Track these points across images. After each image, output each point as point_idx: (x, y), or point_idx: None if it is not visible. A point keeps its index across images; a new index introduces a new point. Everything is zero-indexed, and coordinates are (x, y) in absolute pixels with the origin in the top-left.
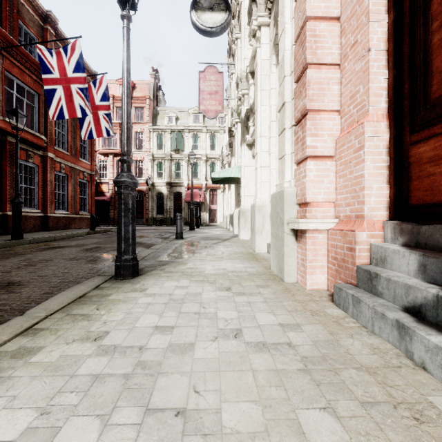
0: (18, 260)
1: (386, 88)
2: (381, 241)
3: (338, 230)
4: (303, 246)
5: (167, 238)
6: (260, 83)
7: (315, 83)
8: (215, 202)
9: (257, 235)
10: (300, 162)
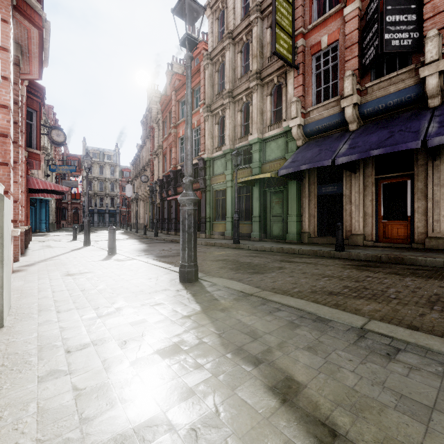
0: (374, 275)
1: None
2: None
3: None
4: None
5: None
6: None
7: None
8: None
9: None
10: None
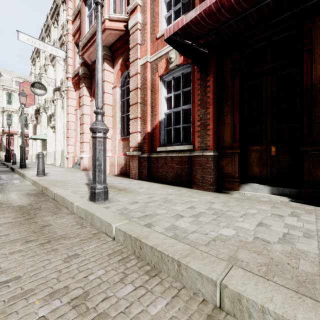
0: None
1: (80, 137)
2: (79, 158)
3: (73, 157)
4: (68, 160)
5: (0, 165)
6: (57, 115)
7: (70, 132)
8: (12, 144)
9: (57, 160)
10: (68, 145)
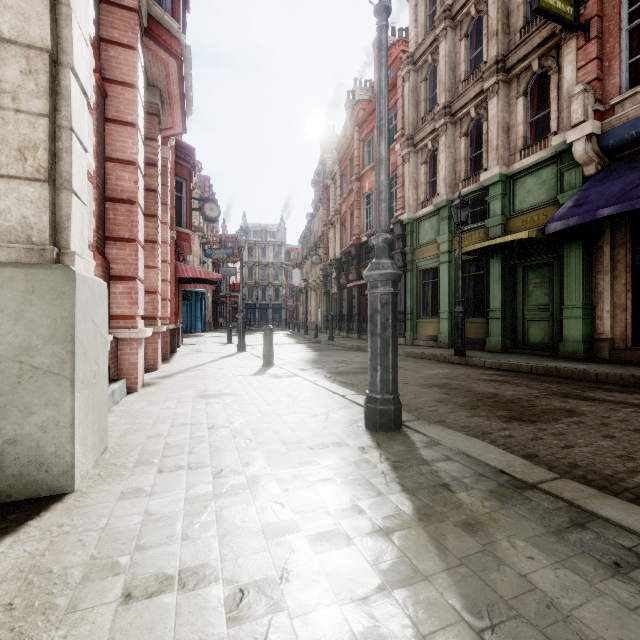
0: None
1: None
2: None
3: None
4: None
5: None
6: None
7: None
8: None
9: None
10: None
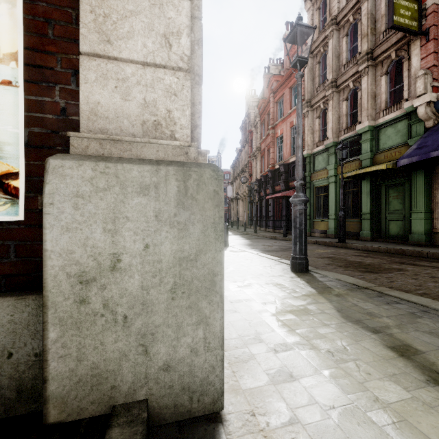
0: None
1: None
2: None
3: None
4: None
5: None
6: None
7: None
8: None
9: None
10: None
